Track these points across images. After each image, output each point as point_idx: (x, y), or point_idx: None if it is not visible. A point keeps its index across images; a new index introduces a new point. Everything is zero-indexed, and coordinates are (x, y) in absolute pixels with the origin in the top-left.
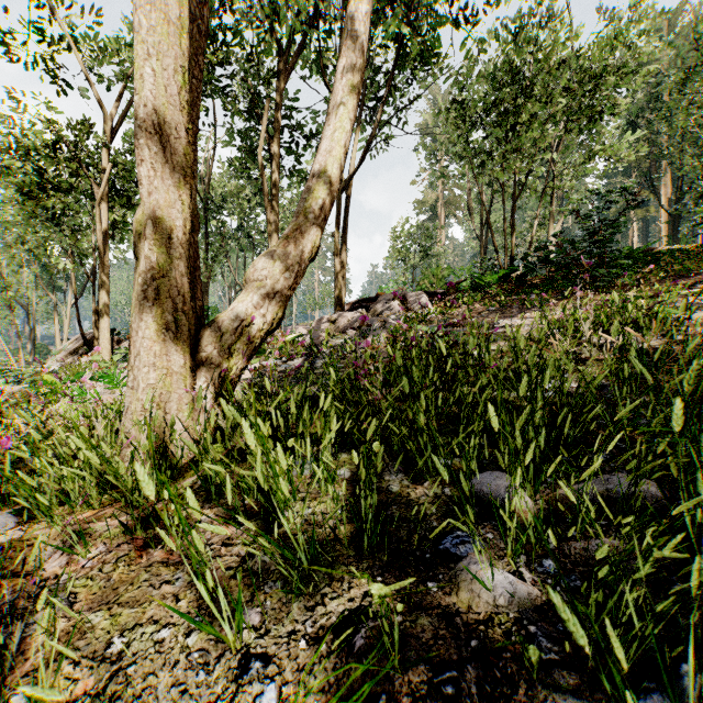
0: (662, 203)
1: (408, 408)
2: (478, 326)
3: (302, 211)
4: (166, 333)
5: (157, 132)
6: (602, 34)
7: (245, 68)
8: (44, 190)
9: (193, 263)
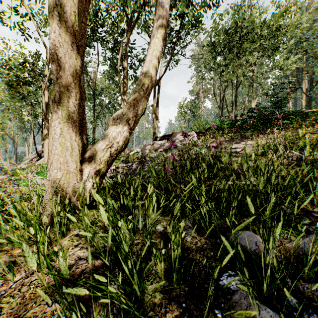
0: (303, 91)
1: (195, 193)
2: (225, 148)
3: (137, 90)
4: (66, 152)
5: (61, 46)
6: (279, 10)
7: (111, 28)
8: (18, 85)
9: (82, 116)
